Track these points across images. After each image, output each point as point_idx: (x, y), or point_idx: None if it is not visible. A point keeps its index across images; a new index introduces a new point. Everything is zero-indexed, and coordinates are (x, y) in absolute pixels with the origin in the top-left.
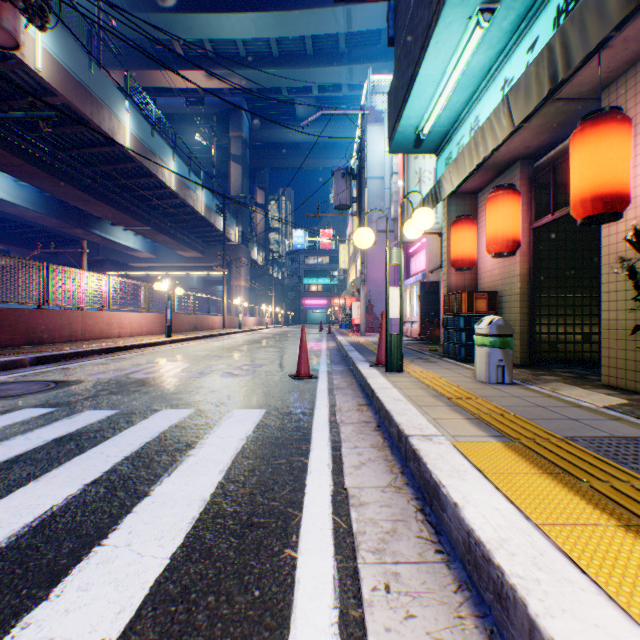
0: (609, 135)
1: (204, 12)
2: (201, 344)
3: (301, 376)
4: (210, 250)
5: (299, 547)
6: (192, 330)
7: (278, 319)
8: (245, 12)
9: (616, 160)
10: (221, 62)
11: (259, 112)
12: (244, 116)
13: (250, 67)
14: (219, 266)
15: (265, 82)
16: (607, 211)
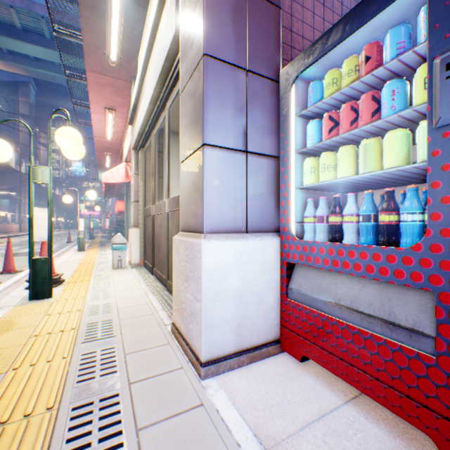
0: (121, 202)
1: (4, 36)
2: (18, 239)
3: (69, 242)
4: (1, 177)
5: (65, 248)
6: (1, 233)
7: (60, 225)
8: (37, 46)
9: (121, 206)
10: (15, 59)
11: (44, 86)
12: (32, 88)
13: (39, 68)
14: (9, 188)
15: (50, 79)
16: (121, 213)
